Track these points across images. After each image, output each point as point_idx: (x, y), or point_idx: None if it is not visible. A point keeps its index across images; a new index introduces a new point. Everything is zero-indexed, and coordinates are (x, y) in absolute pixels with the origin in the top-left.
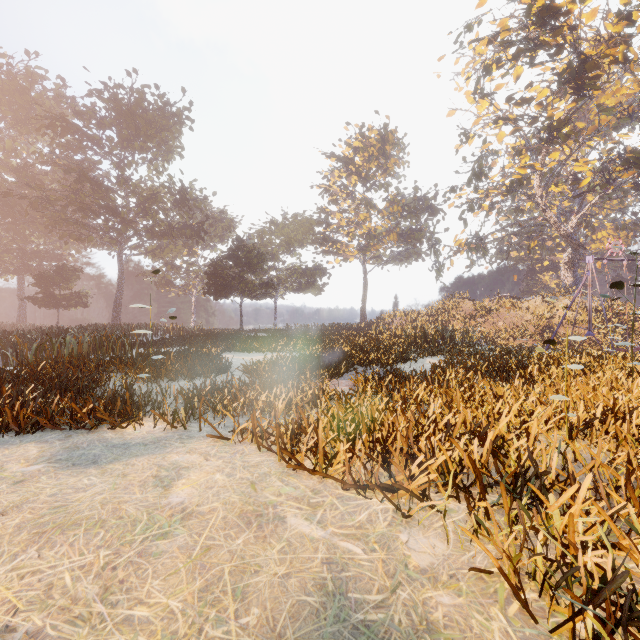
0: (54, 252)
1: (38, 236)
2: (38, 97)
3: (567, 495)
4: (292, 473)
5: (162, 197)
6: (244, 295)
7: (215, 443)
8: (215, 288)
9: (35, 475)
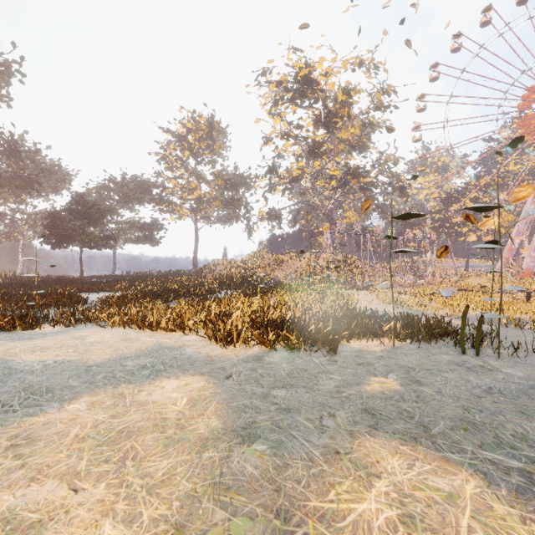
0: None
1: None
2: None
3: (233, 318)
4: (142, 332)
5: None
6: (85, 245)
7: (98, 329)
8: (54, 238)
9: (2, 344)
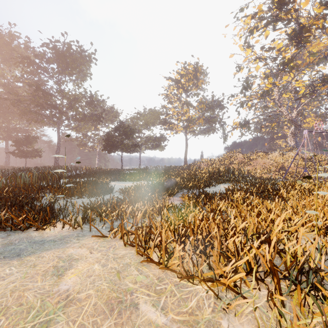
0: (24, 128)
1: (16, 120)
2: (15, 47)
3: None
4: (145, 263)
5: (80, 99)
6: (123, 151)
7: (98, 240)
8: (108, 147)
9: None
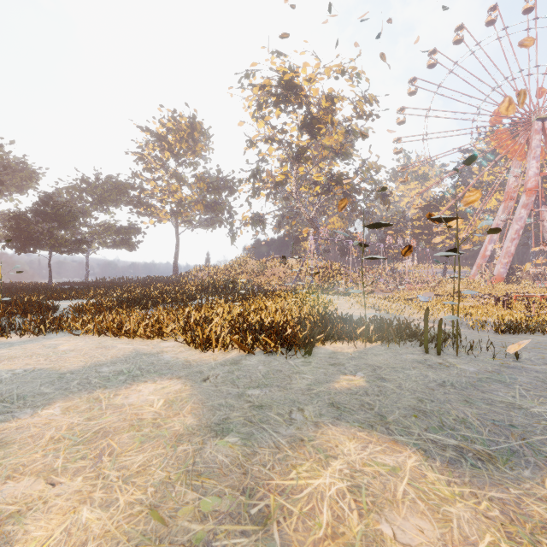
0: None
1: None
2: None
3: (212, 324)
4: (118, 339)
5: None
6: (54, 250)
7: (70, 338)
8: (18, 242)
9: None
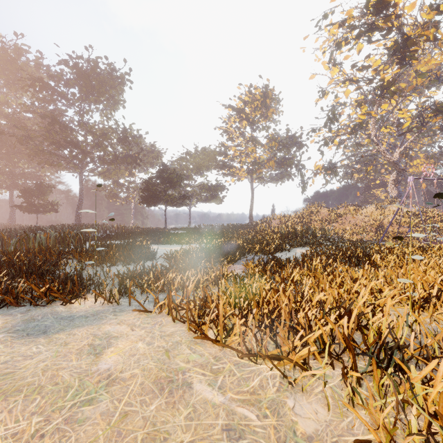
0: (35, 174)
1: (23, 163)
2: (23, 65)
3: (429, 369)
4: (198, 342)
5: (110, 135)
6: (167, 204)
7: (140, 315)
8: (147, 199)
9: None
